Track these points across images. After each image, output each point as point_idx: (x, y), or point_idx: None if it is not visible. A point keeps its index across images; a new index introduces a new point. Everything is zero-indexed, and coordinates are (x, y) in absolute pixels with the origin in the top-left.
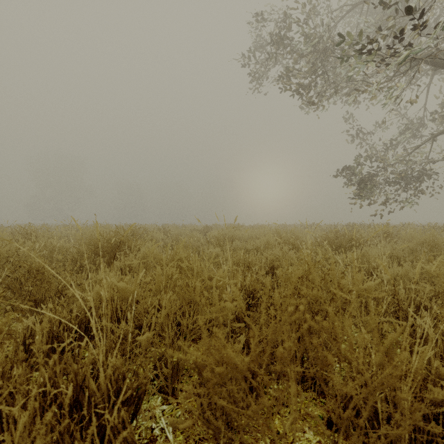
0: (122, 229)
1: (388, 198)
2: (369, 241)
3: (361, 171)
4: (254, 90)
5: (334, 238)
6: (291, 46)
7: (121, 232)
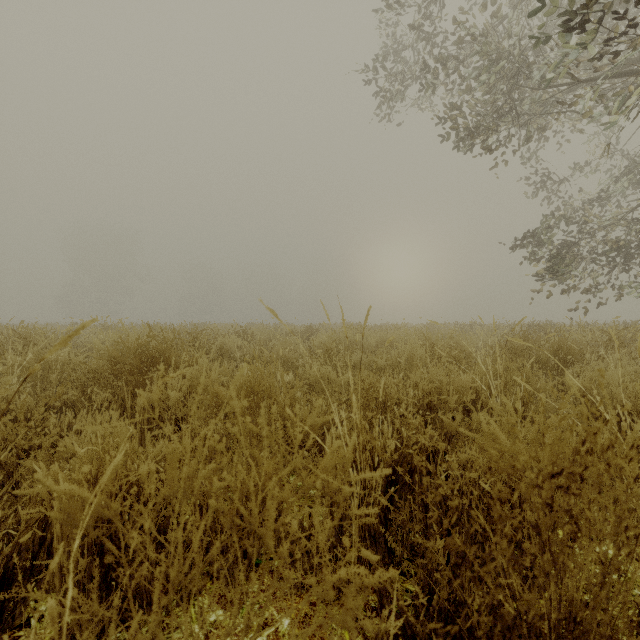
0: (181, 331)
1: (597, 282)
2: (588, 352)
3: (551, 240)
4: (384, 117)
5: (524, 347)
6: (441, 47)
7: (169, 337)
